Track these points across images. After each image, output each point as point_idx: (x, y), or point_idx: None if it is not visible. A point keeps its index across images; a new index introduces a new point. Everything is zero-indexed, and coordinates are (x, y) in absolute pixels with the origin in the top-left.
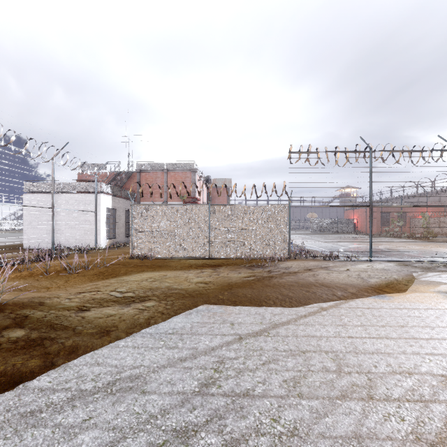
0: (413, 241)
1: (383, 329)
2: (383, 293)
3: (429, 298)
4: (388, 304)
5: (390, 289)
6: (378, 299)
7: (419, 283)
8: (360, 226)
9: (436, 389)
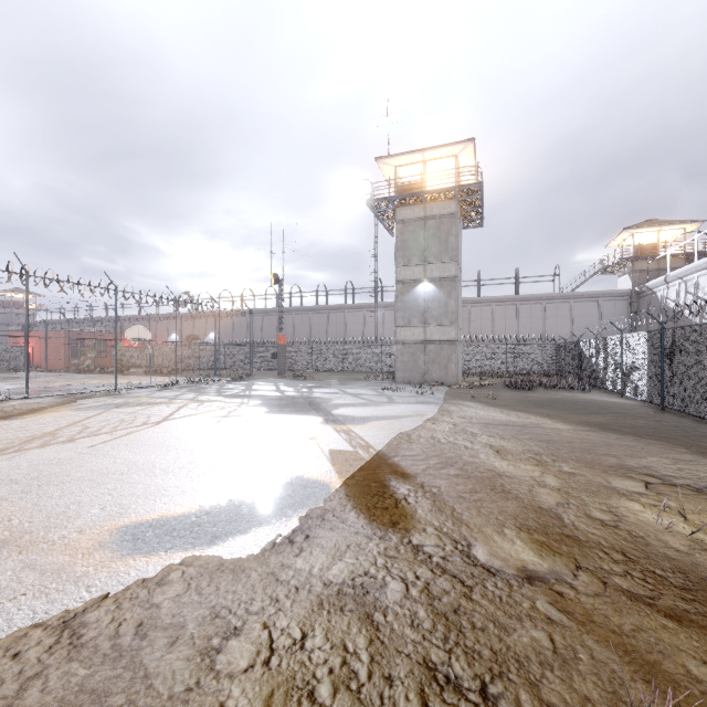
0: (103, 376)
1: (6, 431)
2: (21, 417)
3: (61, 413)
4: (21, 421)
5: (32, 414)
6: (14, 420)
7: (63, 407)
8: (38, 359)
9: (24, 439)
